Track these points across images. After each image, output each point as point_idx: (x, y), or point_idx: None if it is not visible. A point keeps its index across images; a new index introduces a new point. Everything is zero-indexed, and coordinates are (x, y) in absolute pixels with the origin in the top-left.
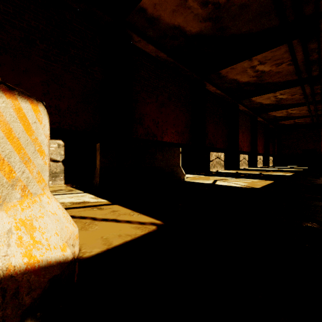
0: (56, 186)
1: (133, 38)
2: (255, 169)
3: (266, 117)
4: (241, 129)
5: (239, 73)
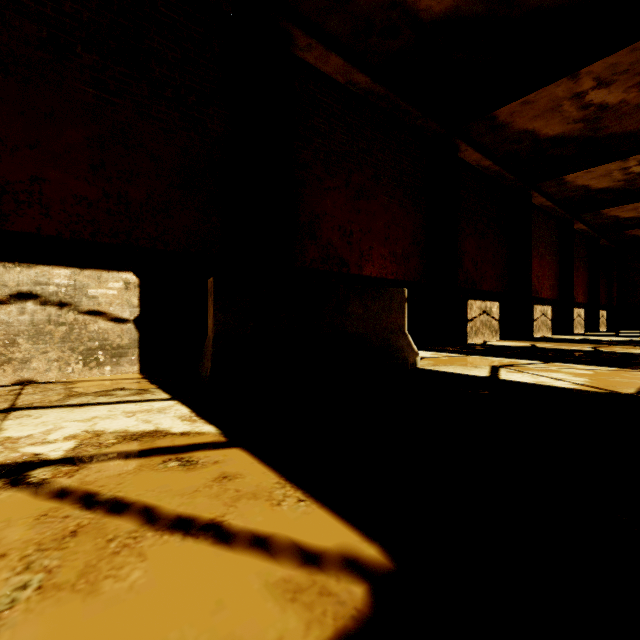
0: (117, 379)
1: (295, 40)
2: (572, 338)
3: (594, 222)
4: (536, 248)
5: (541, 113)
